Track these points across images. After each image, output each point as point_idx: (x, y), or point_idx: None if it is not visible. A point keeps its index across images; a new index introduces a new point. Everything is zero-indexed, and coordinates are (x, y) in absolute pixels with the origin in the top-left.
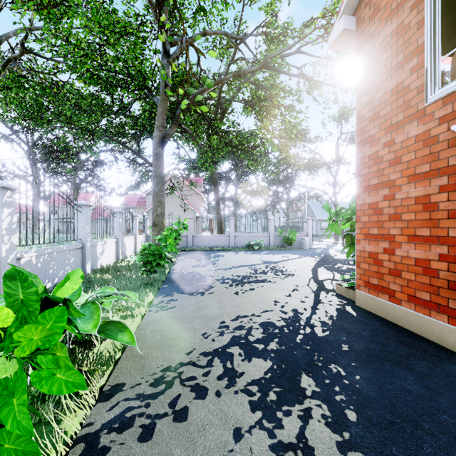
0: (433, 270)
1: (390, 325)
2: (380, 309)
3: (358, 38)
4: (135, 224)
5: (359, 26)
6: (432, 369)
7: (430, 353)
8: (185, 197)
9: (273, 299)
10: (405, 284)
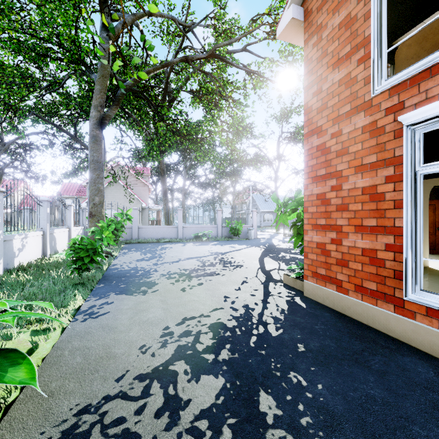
0: (380, 260)
1: (338, 316)
2: (327, 299)
3: (306, 29)
4: (70, 215)
5: (307, 17)
6: (387, 364)
7: (381, 345)
8: (131, 187)
9: (223, 294)
10: (352, 274)
